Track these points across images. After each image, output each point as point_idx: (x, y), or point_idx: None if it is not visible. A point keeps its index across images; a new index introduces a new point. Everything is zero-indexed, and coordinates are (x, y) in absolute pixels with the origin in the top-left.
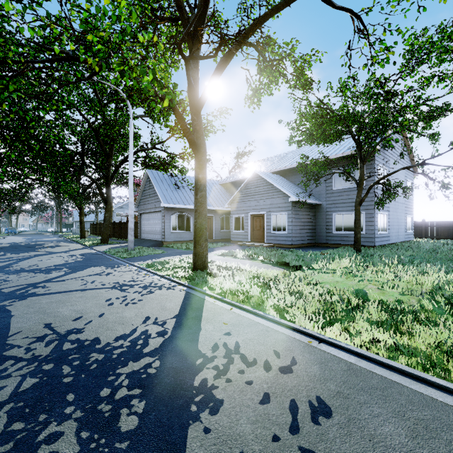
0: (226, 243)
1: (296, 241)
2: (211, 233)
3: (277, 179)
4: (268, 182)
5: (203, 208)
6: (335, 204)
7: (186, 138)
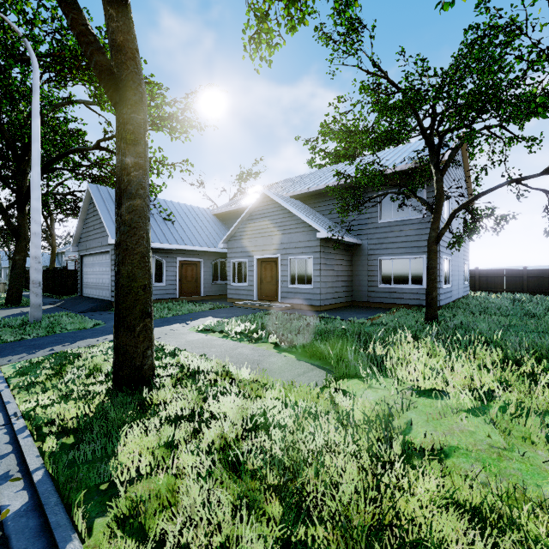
0: (218, 304)
1: (327, 300)
2: (197, 287)
3: (298, 205)
4: (284, 209)
5: (137, 238)
6: (381, 244)
7: (88, 60)
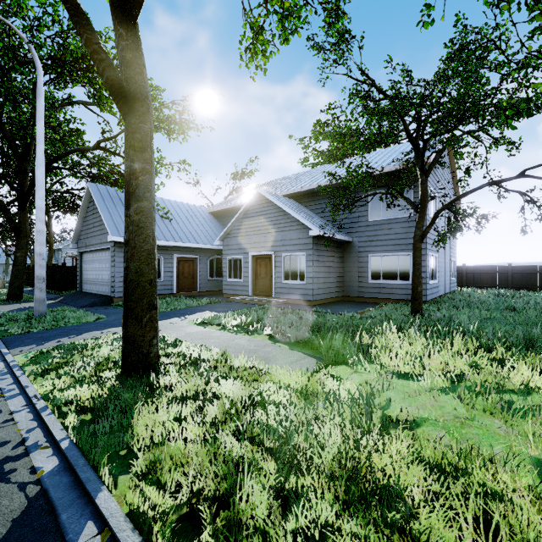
0: (214, 299)
1: (319, 295)
2: (194, 283)
3: (291, 204)
4: (278, 208)
5: (144, 237)
6: (371, 241)
7: (100, 75)
